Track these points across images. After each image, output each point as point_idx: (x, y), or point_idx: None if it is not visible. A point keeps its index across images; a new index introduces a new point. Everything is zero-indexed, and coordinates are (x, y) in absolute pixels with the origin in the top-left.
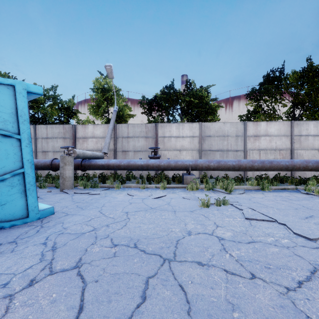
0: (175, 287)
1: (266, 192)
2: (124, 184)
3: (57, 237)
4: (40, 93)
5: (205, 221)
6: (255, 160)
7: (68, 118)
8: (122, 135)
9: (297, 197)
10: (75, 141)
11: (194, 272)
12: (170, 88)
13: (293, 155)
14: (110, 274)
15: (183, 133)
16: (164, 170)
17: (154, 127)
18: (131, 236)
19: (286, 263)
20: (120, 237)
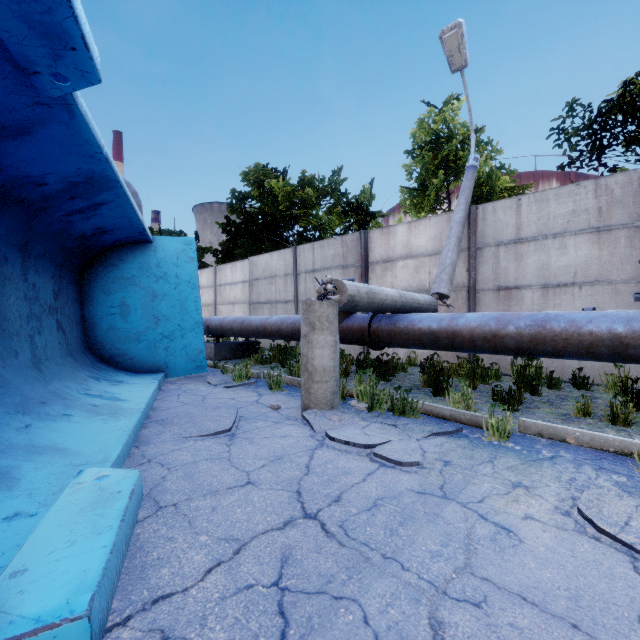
0: None
1: None
2: (524, 419)
3: None
4: None
5: None
6: None
7: (359, 229)
8: (495, 239)
9: None
10: (365, 271)
11: None
12: None
13: None
14: None
15: None
16: None
17: None
18: None
19: None
20: None
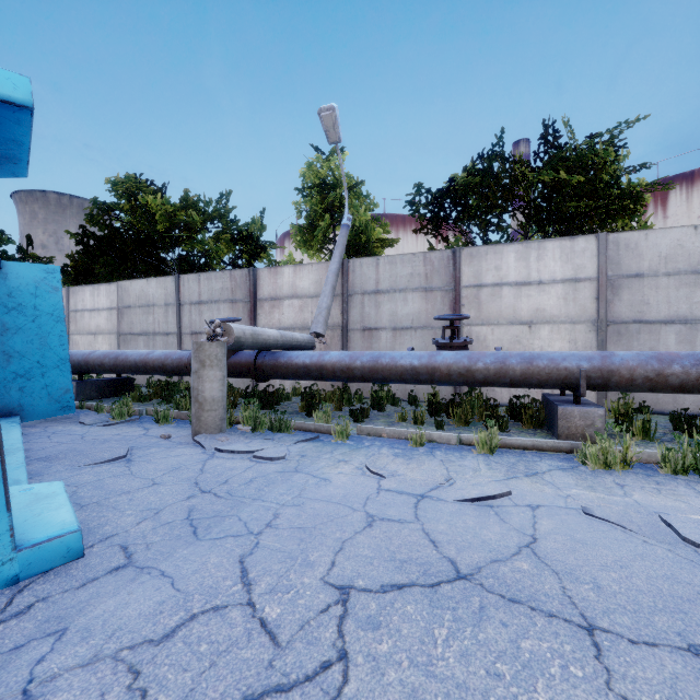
0: None
1: None
2: (361, 425)
3: None
4: (19, 100)
5: None
6: None
7: (249, 259)
8: (362, 288)
9: None
10: (254, 307)
11: None
12: (492, 155)
13: None
14: None
15: (540, 271)
16: (486, 385)
17: (450, 261)
18: None
19: None
20: None
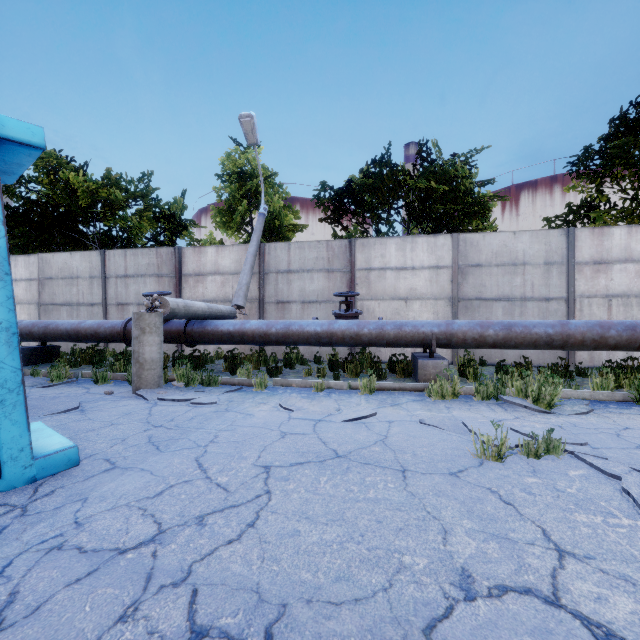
0: None
1: None
2: (276, 378)
3: (34, 567)
4: (36, 143)
5: (507, 520)
6: (609, 323)
7: (171, 236)
8: (276, 268)
9: None
10: (179, 281)
11: None
12: (382, 163)
13: None
14: None
15: (413, 259)
16: (370, 345)
17: (347, 249)
18: (261, 584)
19: None
20: (224, 583)
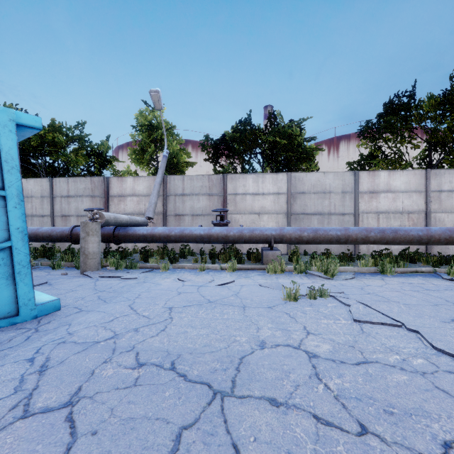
0: (225, 450)
1: (387, 276)
2: (174, 264)
3: (54, 349)
4: (37, 127)
5: (289, 323)
6: (371, 228)
7: (99, 168)
8: (175, 192)
9: (437, 285)
10: (107, 200)
11: (262, 419)
12: (245, 123)
13: (429, 220)
14: (120, 419)
15: (263, 188)
16: (234, 242)
17: (222, 180)
18: (169, 349)
19: (422, 405)
20: (151, 349)
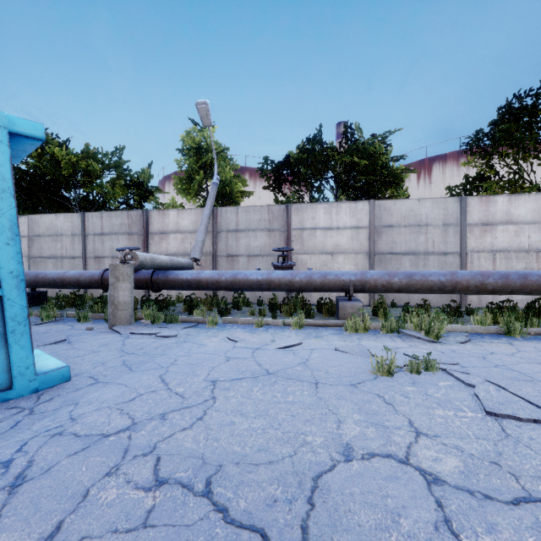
0: None
1: (517, 339)
2: (225, 317)
3: (44, 445)
4: (38, 136)
5: (385, 414)
6: (488, 273)
7: (140, 201)
8: (227, 228)
9: None
10: (146, 238)
11: None
12: (314, 141)
13: None
14: None
15: (338, 221)
16: (301, 290)
17: (285, 212)
18: (205, 454)
19: None
20: (179, 453)
